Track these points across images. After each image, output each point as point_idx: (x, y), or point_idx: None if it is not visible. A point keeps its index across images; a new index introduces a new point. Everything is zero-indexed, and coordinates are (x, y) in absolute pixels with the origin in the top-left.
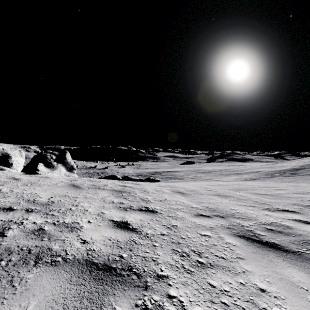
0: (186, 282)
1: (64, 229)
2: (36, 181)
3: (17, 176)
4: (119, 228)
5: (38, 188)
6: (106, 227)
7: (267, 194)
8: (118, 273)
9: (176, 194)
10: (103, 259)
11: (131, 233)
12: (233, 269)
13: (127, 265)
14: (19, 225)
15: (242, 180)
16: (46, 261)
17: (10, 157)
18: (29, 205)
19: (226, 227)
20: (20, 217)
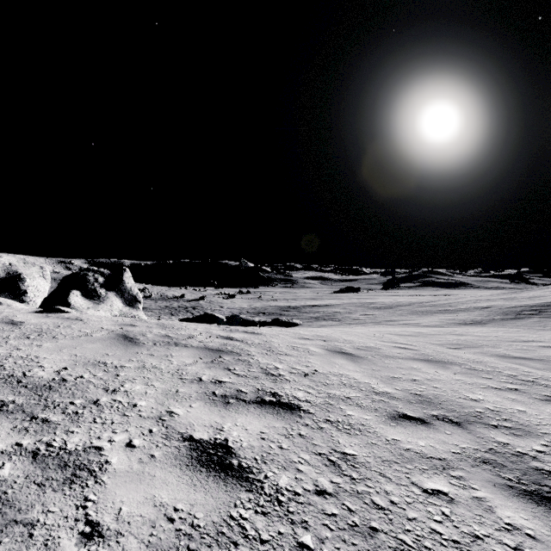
0: None
1: (54, 474)
2: (51, 327)
3: (18, 317)
4: (203, 467)
5: (48, 343)
6: (169, 466)
7: (528, 359)
8: None
9: (336, 357)
10: None
11: (233, 489)
12: None
13: None
14: None
15: (459, 325)
16: None
17: (22, 280)
18: (3, 390)
19: (480, 458)
20: None
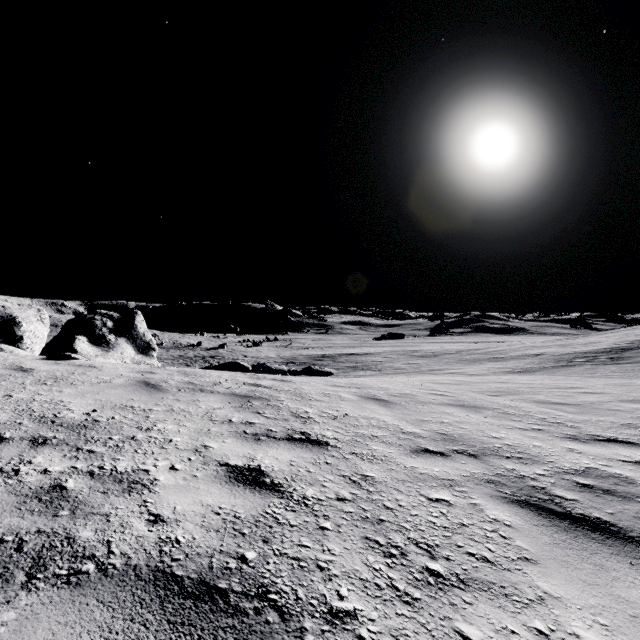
0: (402, 629)
1: (113, 486)
2: (66, 374)
3: (26, 364)
4: (241, 483)
5: (68, 389)
6: (210, 482)
7: (565, 404)
8: (233, 606)
9: (369, 403)
10: (198, 567)
11: (267, 497)
12: (515, 591)
13: (256, 582)
14: (7, 478)
15: (507, 373)
16: (55, 574)
17: (18, 324)
18: (41, 428)
19: (486, 480)
20: (14, 457)
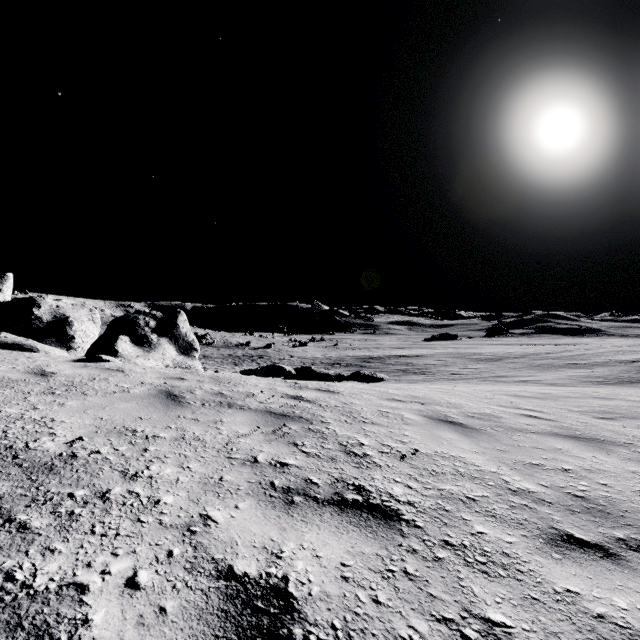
0: None
1: None
2: (85, 380)
3: (52, 367)
4: None
5: (74, 401)
6: (185, 637)
7: None
8: None
9: (442, 429)
10: None
11: None
12: None
13: None
14: None
15: (599, 384)
16: None
17: (70, 323)
18: None
19: None
20: None
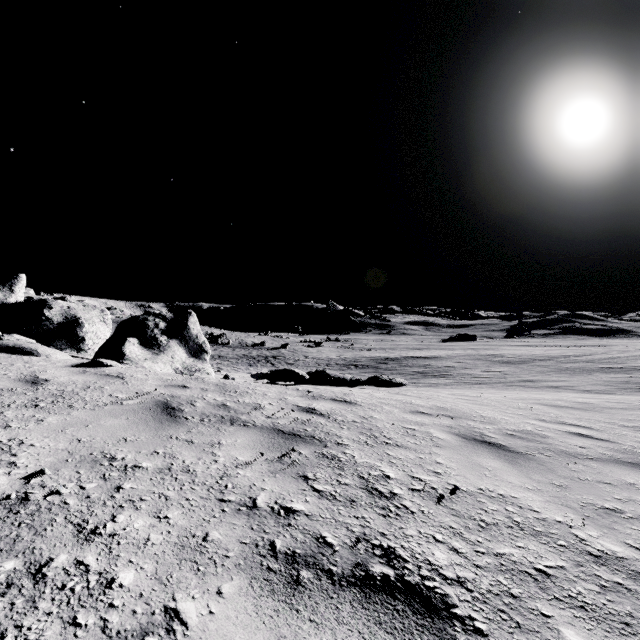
0: None
1: None
2: (77, 389)
3: (47, 373)
4: None
5: (55, 417)
6: None
7: None
8: None
9: (480, 453)
10: None
11: None
12: None
13: None
14: None
15: None
16: None
17: (80, 325)
18: None
19: None
20: None
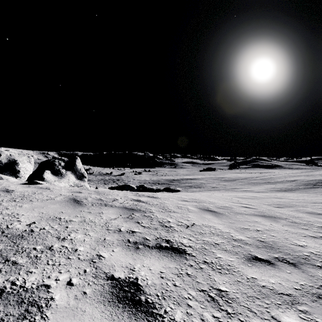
0: None
1: (12, 310)
2: (30, 194)
3: (11, 187)
4: (120, 303)
5: (26, 205)
6: (95, 302)
7: None
8: None
9: (205, 213)
10: None
11: None
12: None
13: None
14: None
15: (278, 191)
16: None
17: (17, 164)
18: None
19: (316, 294)
20: None
